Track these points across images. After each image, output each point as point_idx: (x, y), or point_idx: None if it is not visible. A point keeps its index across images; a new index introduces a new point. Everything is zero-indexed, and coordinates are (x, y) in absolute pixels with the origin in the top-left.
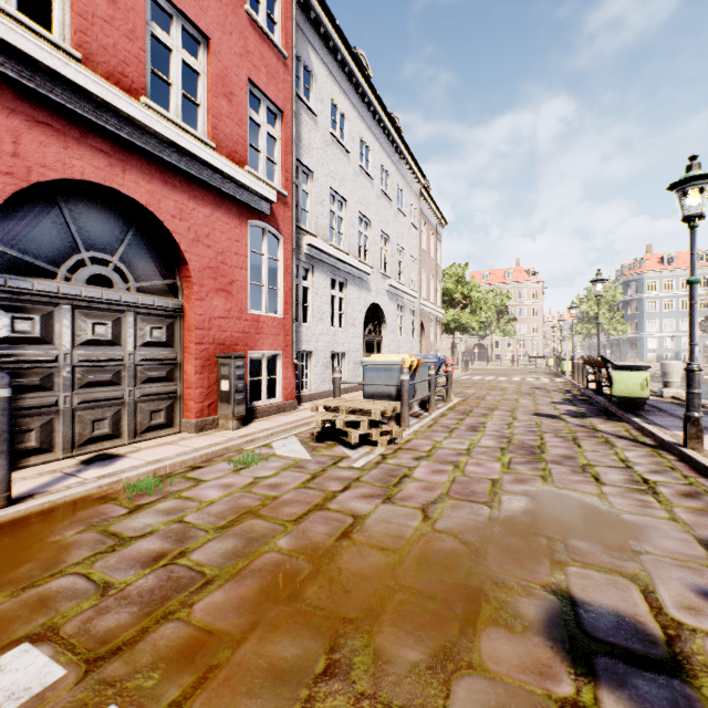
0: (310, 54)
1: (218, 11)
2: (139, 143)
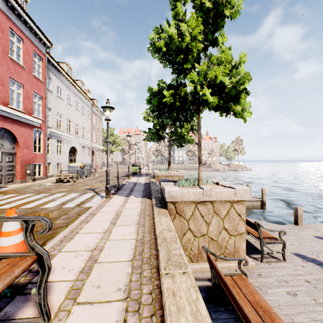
0: (50, 74)
1: (26, 77)
2: (9, 116)
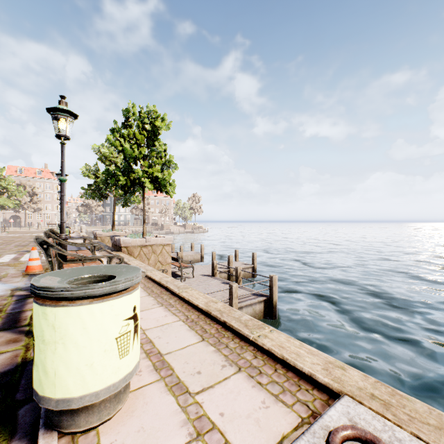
0: None
1: None
2: None
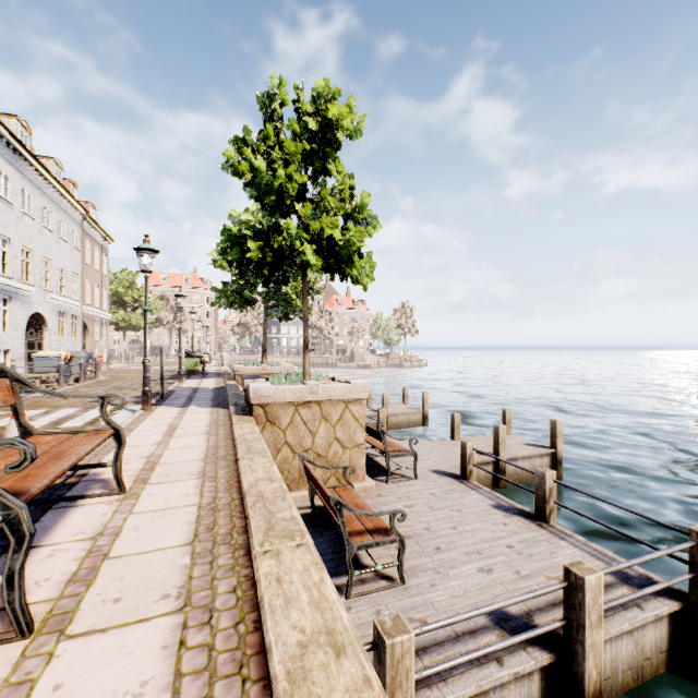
0: None
1: None
2: None
